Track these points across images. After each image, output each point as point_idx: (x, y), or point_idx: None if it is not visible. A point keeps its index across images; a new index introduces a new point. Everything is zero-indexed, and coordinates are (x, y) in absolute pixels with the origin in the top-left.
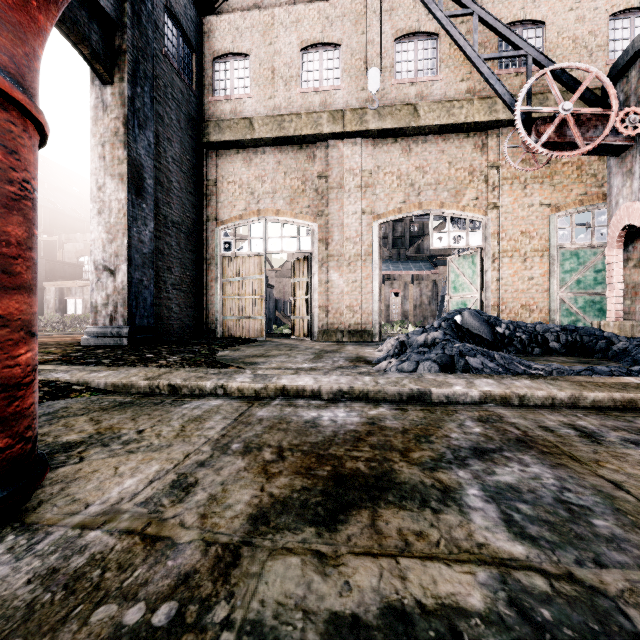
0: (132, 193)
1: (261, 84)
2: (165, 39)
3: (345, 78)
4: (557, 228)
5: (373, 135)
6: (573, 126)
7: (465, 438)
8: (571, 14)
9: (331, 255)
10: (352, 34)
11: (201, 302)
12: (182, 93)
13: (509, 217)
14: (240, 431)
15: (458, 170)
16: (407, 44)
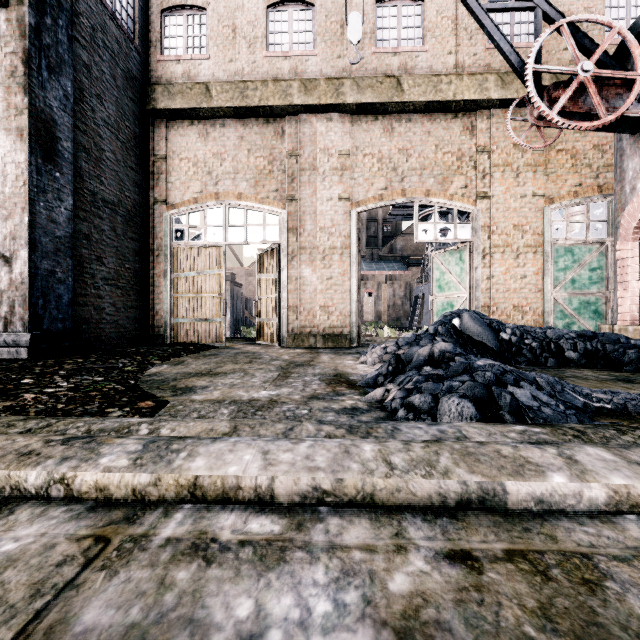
0: (37, 155)
1: (220, 44)
2: None
3: (319, 43)
4: (551, 222)
5: (351, 110)
6: (593, 91)
7: None
8: None
9: (303, 247)
10: None
11: (146, 301)
12: (119, 43)
13: (501, 208)
14: None
15: (445, 154)
16: (389, 9)
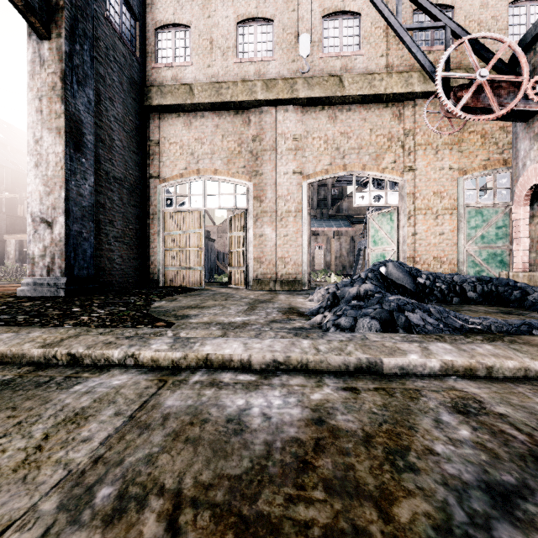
0: (70, 147)
1: (200, 53)
2: (107, 4)
3: (277, 50)
4: (464, 189)
5: (303, 103)
6: (489, 91)
7: (459, 456)
8: (476, 0)
9: (265, 211)
10: (284, 11)
11: (144, 254)
12: (125, 57)
13: (423, 179)
14: (127, 447)
15: (378, 136)
16: (333, 22)
